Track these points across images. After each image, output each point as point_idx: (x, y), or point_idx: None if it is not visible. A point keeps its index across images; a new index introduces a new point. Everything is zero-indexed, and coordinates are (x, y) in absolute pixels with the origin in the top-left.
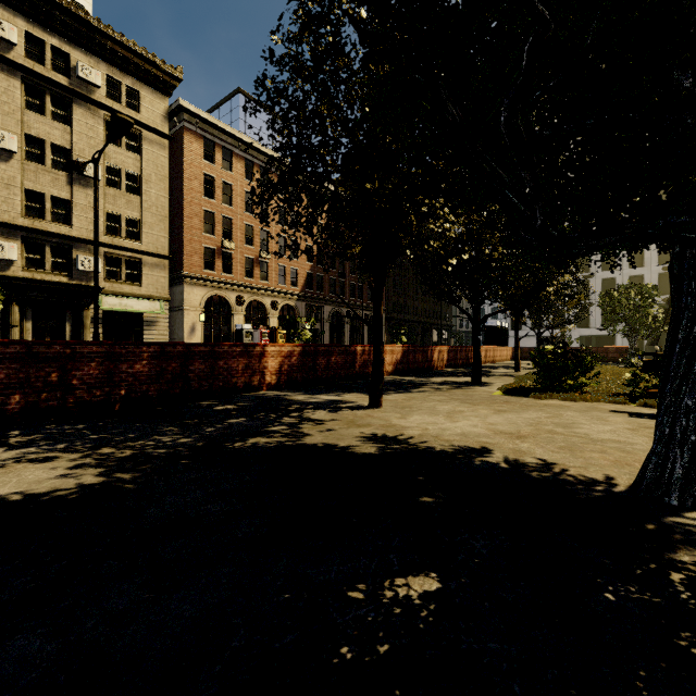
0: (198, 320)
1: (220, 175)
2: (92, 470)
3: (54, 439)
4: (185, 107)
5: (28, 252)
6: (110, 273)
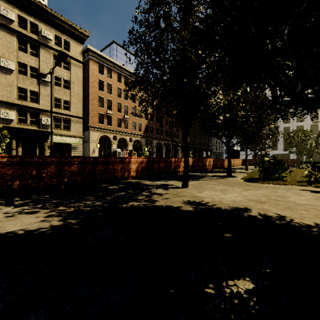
0: (96, 147)
1: (106, 80)
2: (56, 218)
3: (36, 202)
4: (90, 49)
5: (20, 116)
6: (56, 125)
